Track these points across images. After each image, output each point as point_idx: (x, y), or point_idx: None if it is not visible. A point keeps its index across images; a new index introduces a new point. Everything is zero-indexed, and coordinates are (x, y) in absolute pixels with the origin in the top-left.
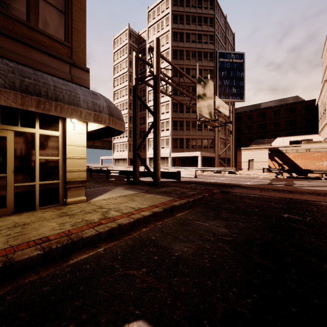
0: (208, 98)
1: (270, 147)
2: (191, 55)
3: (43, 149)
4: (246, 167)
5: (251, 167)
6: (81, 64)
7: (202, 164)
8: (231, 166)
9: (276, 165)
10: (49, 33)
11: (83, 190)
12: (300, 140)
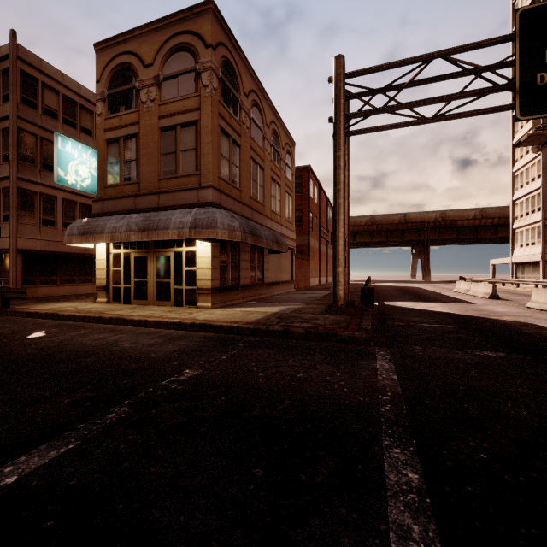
0: None
1: None
2: None
3: (187, 262)
4: None
5: None
6: (207, 183)
7: None
8: None
9: None
10: (187, 173)
11: (210, 297)
12: None
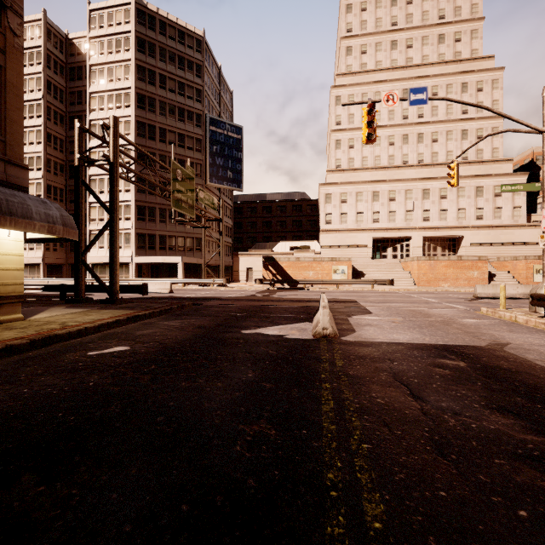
0: (188, 190)
1: (271, 254)
2: (168, 110)
3: None
4: (245, 278)
5: (250, 278)
6: (17, 160)
7: (186, 274)
8: (221, 277)
9: (270, 275)
10: None
11: (19, 306)
12: (299, 247)
